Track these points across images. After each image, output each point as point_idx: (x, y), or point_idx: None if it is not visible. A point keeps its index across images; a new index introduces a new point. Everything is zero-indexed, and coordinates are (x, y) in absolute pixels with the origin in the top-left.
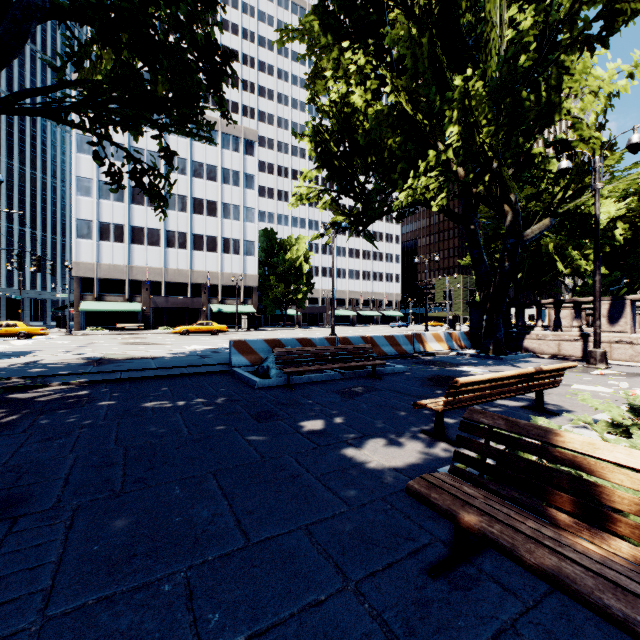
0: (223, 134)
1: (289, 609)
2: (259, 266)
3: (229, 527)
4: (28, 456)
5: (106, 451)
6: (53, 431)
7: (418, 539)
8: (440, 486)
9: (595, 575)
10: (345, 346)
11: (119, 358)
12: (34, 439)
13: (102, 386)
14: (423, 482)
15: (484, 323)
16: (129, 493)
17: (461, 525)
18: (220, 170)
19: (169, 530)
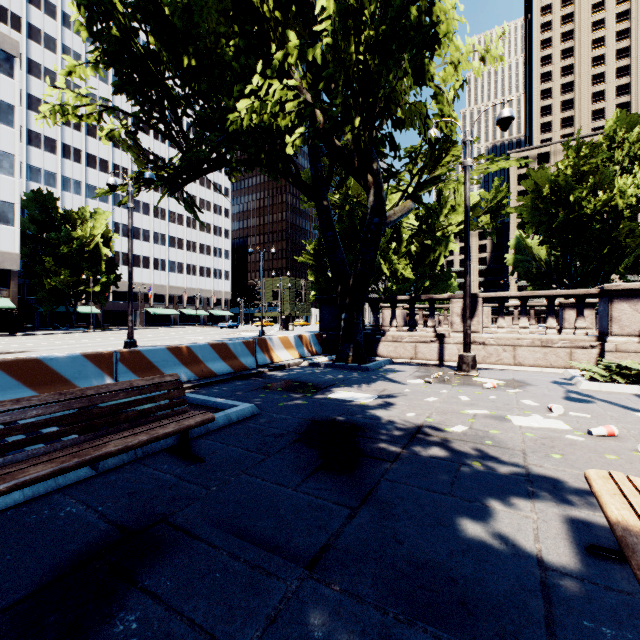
0: None
1: None
2: (25, 242)
3: None
4: None
5: None
6: None
7: None
8: None
9: None
10: (100, 387)
11: None
12: None
13: None
14: None
15: (343, 323)
16: None
17: None
18: None
19: None
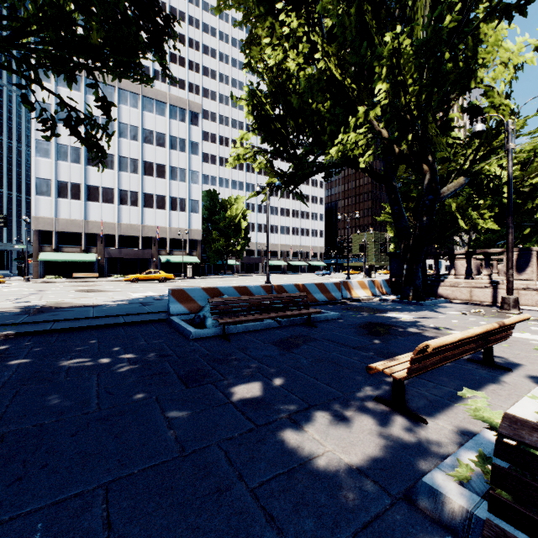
0: (171, 106)
1: None
2: (203, 222)
3: None
4: None
5: None
6: None
7: None
8: None
9: None
10: (281, 295)
11: (60, 306)
12: None
13: (26, 339)
14: None
15: (404, 272)
16: None
17: None
18: (168, 137)
19: None
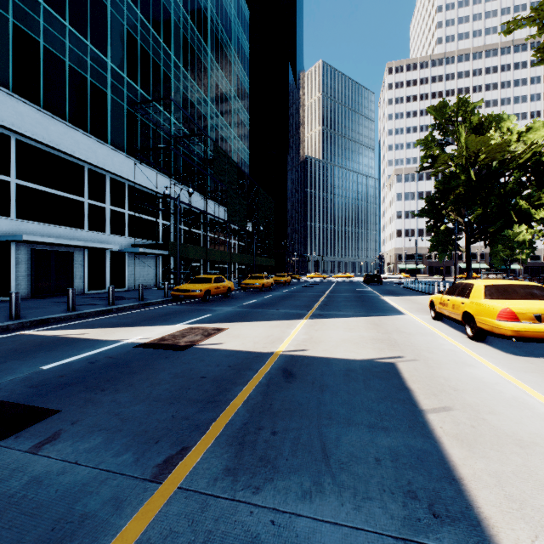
0: None
1: None
2: None
3: None
4: None
5: None
6: None
7: None
8: None
9: None
10: None
11: None
12: None
13: None
14: None
15: None
16: None
17: None
18: None
19: None
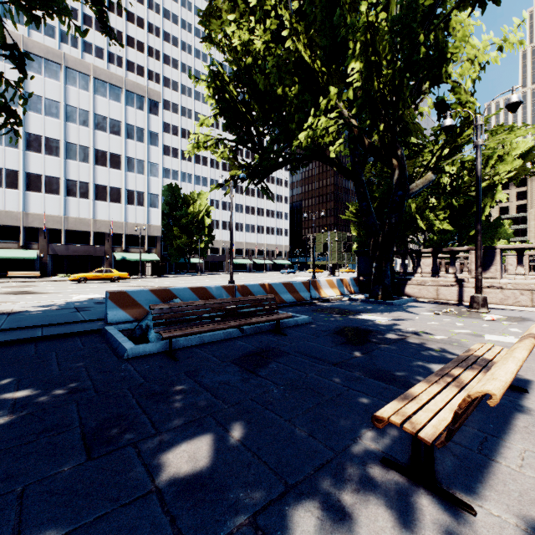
0: (127, 92)
1: None
2: (163, 218)
3: None
4: None
5: None
6: None
7: None
8: None
9: None
10: (245, 298)
11: None
12: None
13: None
14: None
15: (374, 270)
16: None
17: None
18: (124, 125)
19: None
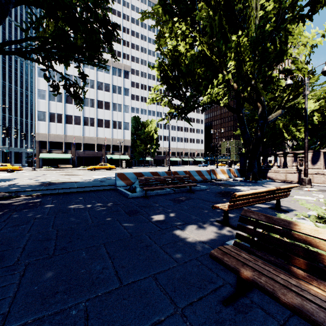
0: (113, 67)
1: (143, 325)
2: (131, 135)
3: (111, 275)
4: (4, 235)
5: (47, 232)
6: (19, 221)
7: (216, 282)
8: (229, 253)
9: (324, 310)
10: (175, 176)
11: (58, 182)
12: (9, 225)
13: (48, 197)
14: (219, 251)
15: (247, 164)
16: (57, 255)
17: (242, 277)
18: (111, 86)
19: (77, 277)
